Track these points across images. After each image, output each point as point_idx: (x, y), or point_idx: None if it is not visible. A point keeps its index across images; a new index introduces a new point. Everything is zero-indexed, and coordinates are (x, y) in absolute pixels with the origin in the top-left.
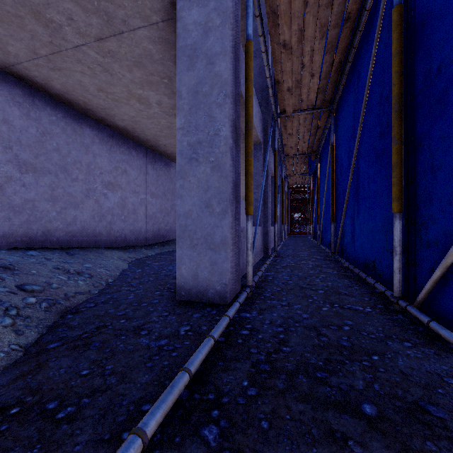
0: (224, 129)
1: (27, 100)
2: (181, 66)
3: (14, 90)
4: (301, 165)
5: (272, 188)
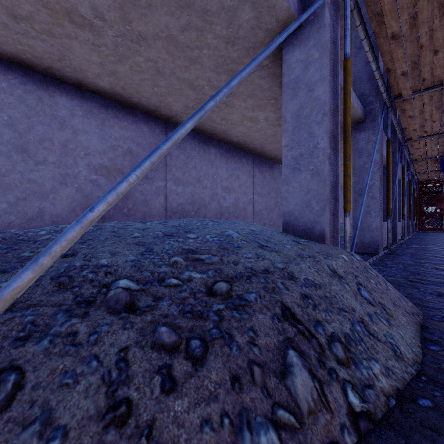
0: (377, 182)
1: (259, 164)
2: (355, 157)
3: (256, 161)
4: (432, 165)
5: (399, 190)
